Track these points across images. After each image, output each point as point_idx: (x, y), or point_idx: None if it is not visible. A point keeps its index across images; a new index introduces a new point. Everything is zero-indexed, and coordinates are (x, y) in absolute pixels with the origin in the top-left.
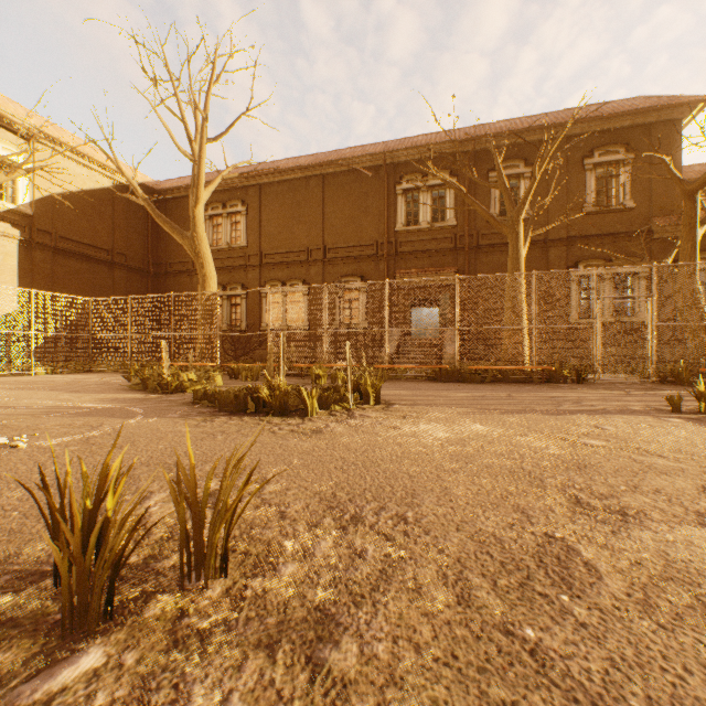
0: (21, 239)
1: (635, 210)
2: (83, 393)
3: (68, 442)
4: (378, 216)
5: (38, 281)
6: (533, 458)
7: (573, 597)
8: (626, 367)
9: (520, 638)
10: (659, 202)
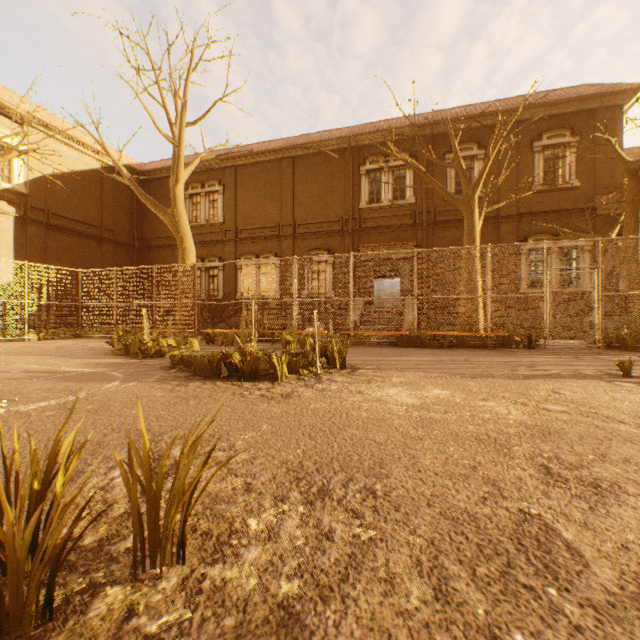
0: (16, 216)
1: (580, 188)
2: (69, 357)
3: (46, 407)
4: (344, 195)
5: (32, 255)
6: (497, 424)
7: (561, 590)
8: (574, 334)
9: None
10: (602, 181)
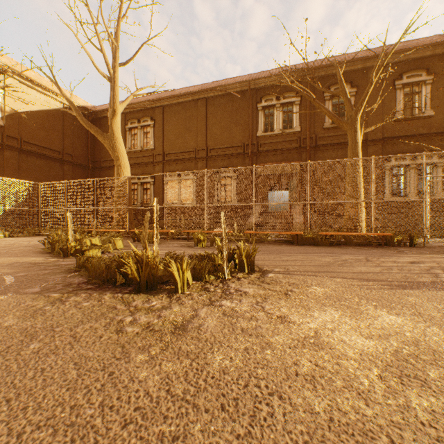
0: None
1: (434, 117)
2: None
3: None
4: (245, 126)
5: (7, 172)
6: None
7: None
8: None
9: None
10: None
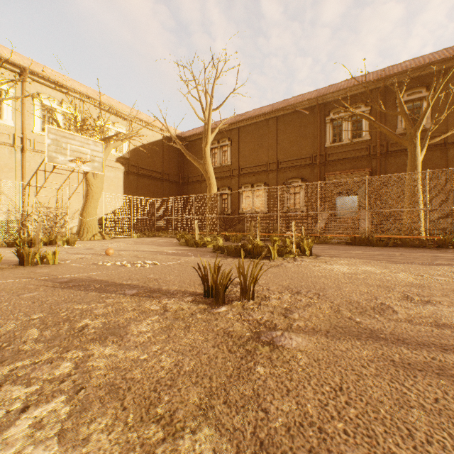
0: (124, 171)
1: None
2: (161, 246)
3: (173, 264)
4: (313, 139)
5: (131, 191)
6: (394, 281)
7: (380, 316)
8: None
9: (353, 320)
10: None
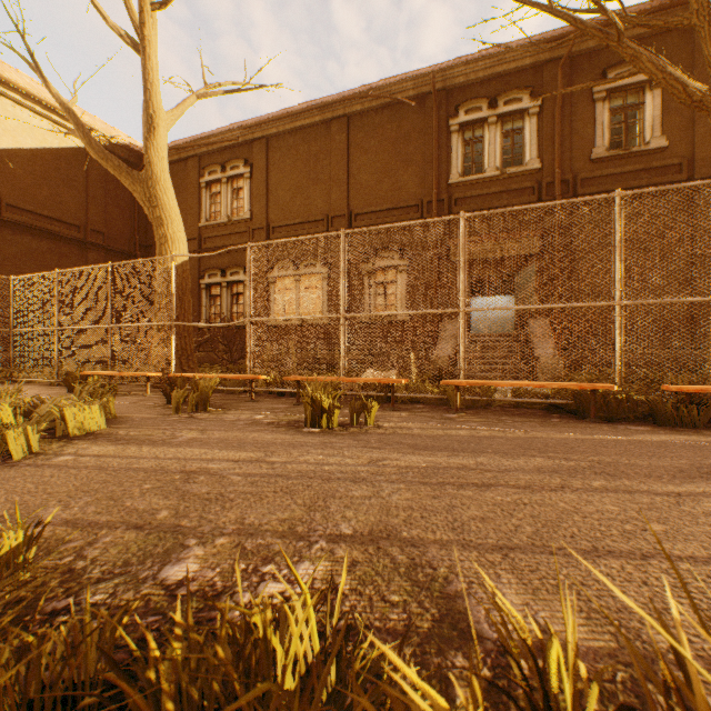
0: None
1: None
2: None
3: None
4: (424, 165)
5: None
6: None
7: None
8: None
9: None
10: None
